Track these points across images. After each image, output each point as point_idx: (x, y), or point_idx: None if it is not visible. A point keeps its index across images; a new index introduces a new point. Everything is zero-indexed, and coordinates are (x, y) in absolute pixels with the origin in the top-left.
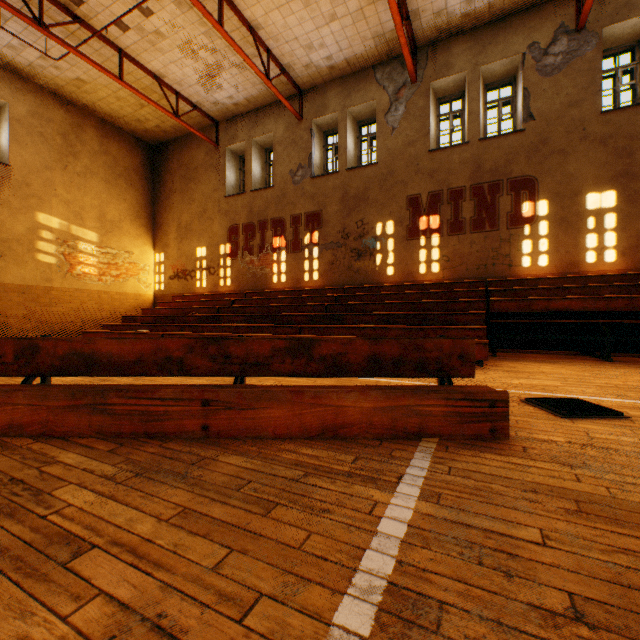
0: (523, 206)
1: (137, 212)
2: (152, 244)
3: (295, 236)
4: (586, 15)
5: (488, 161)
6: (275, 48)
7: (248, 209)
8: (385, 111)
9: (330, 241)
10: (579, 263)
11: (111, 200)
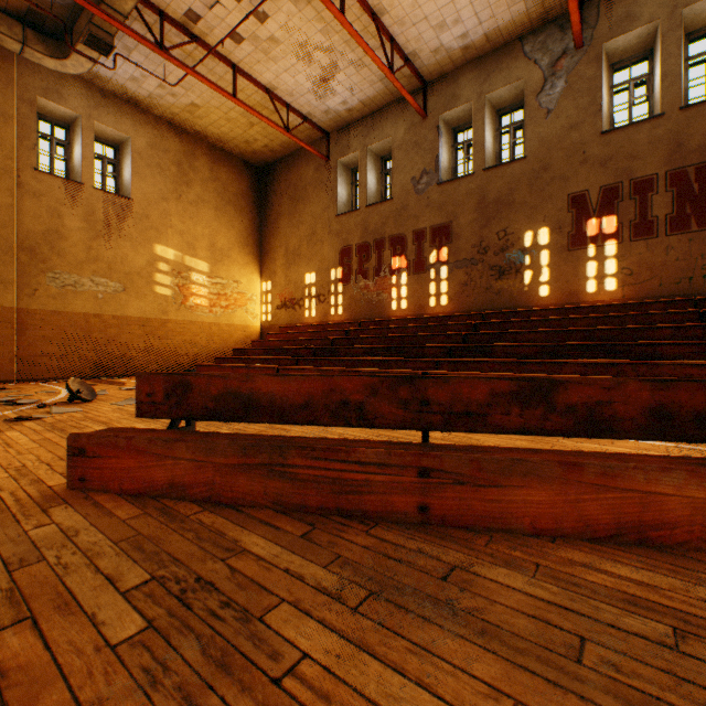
0: None
1: (245, 239)
2: (259, 272)
3: (418, 254)
4: None
5: (695, 136)
6: (399, 35)
7: (362, 227)
8: (537, 91)
9: (462, 258)
10: None
11: (220, 228)
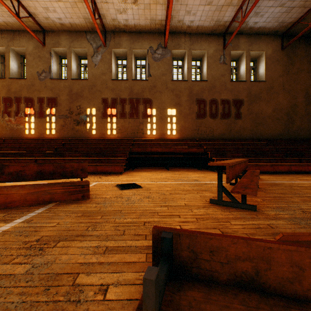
0: (148, 110)
1: None
2: None
3: (41, 109)
4: (166, 43)
5: (135, 89)
6: (23, 1)
7: (7, 88)
8: (92, 55)
9: (62, 114)
10: (165, 134)
11: None
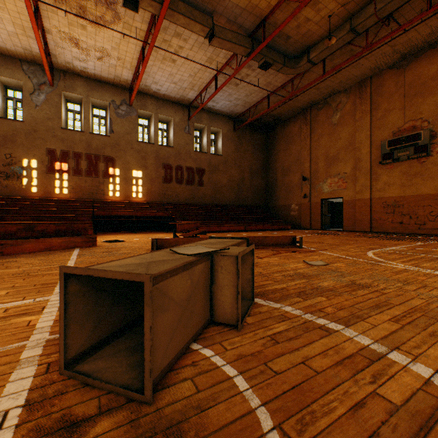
0: (110, 169)
1: None
2: None
3: None
4: (132, 103)
5: (94, 144)
6: None
7: None
8: (31, 92)
9: None
10: (131, 197)
11: None
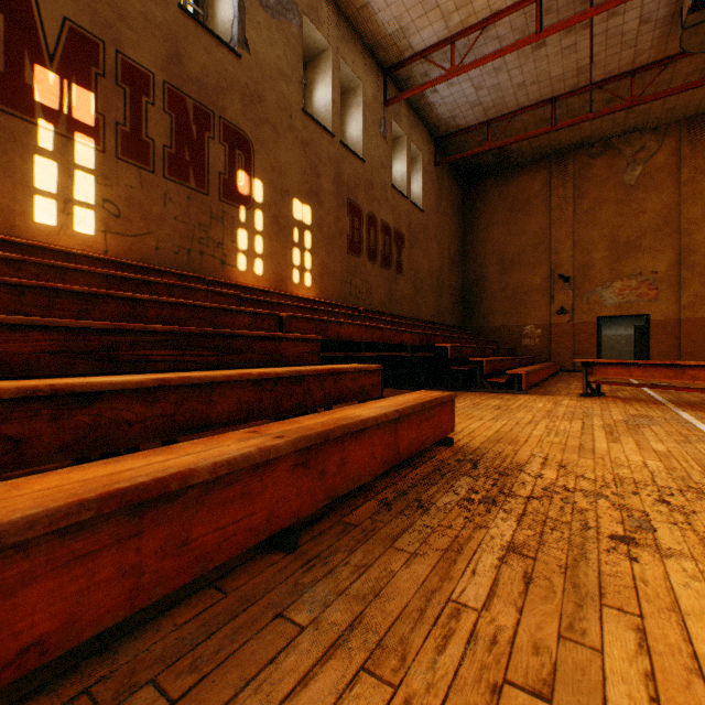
0: (240, 175)
1: None
2: None
3: None
4: None
5: (195, 61)
6: None
7: None
8: None
9: None
10: (289, 281)
11: None
